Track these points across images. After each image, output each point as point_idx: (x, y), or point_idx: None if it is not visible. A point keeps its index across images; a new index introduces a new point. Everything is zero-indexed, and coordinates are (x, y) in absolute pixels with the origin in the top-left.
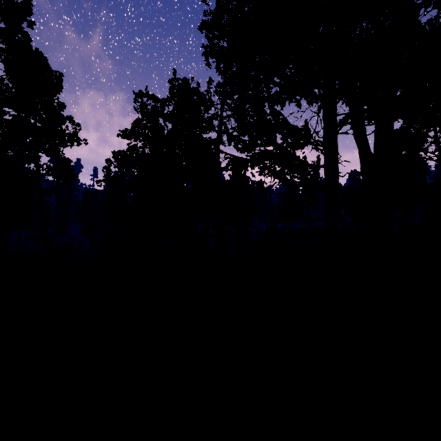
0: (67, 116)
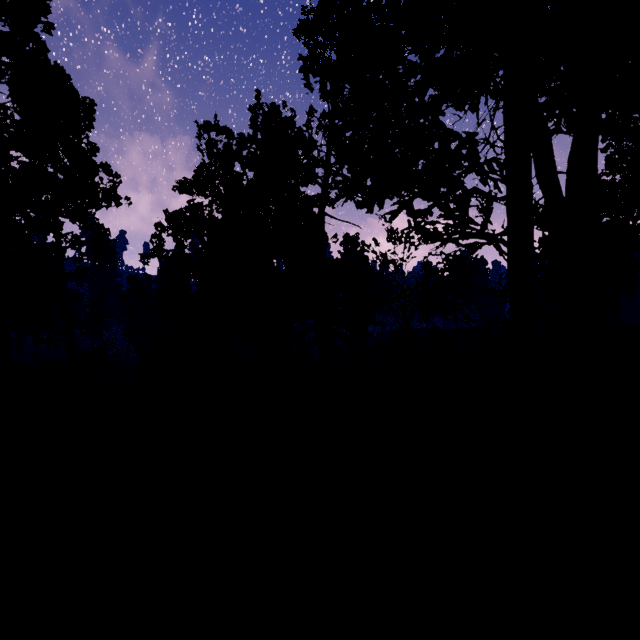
0: (101, 163)
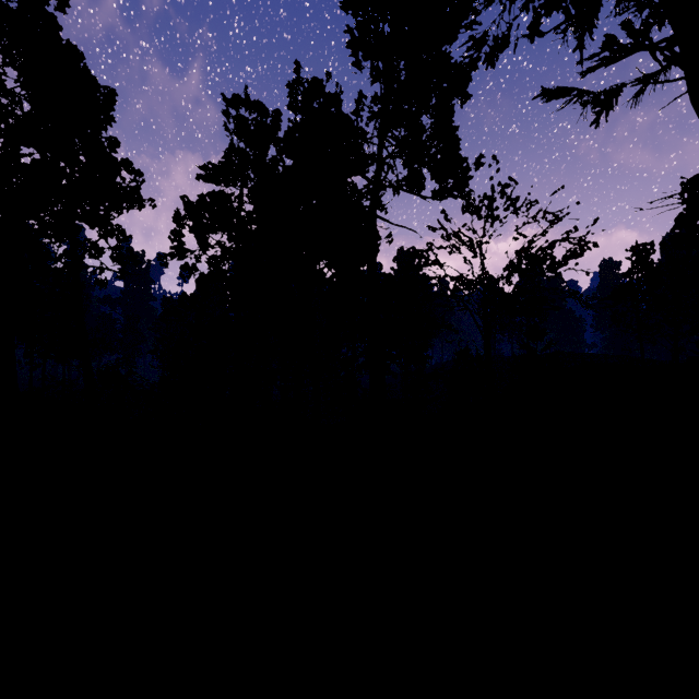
0: (122, 159)
